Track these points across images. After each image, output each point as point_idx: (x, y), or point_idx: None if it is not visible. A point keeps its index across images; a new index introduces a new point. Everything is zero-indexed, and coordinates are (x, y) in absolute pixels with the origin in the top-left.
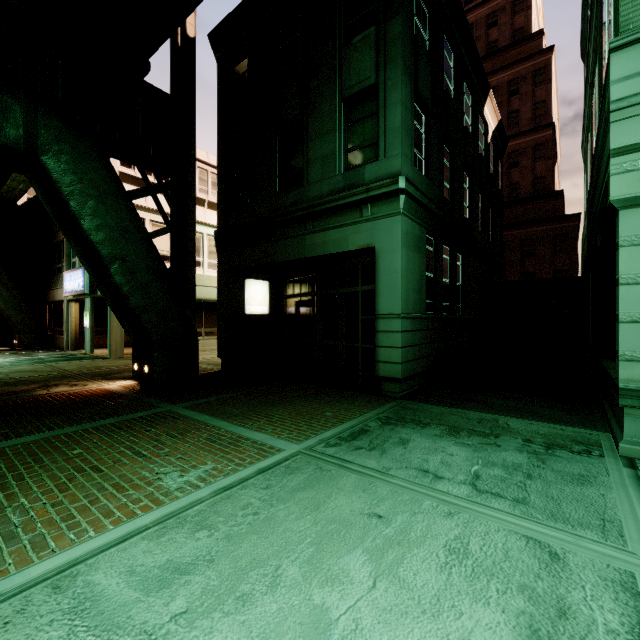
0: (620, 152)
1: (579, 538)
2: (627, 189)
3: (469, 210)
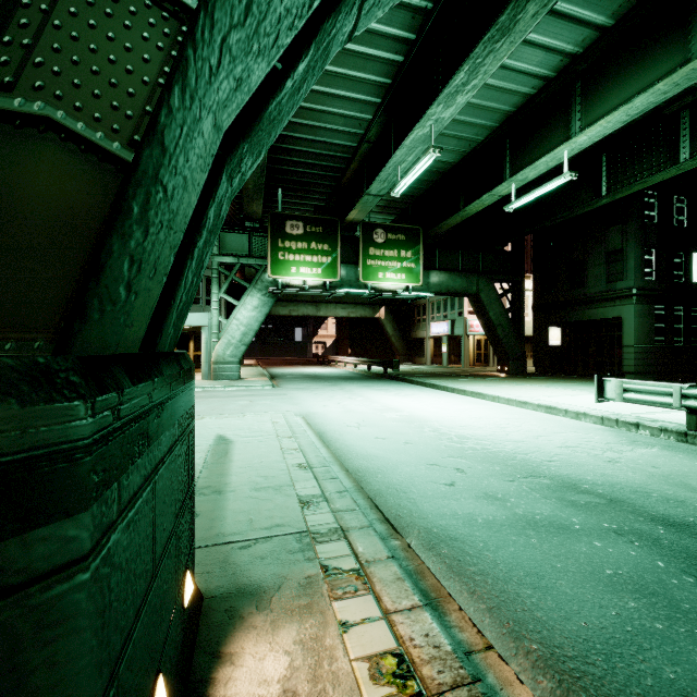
0: None
1: None
2: None
3: None
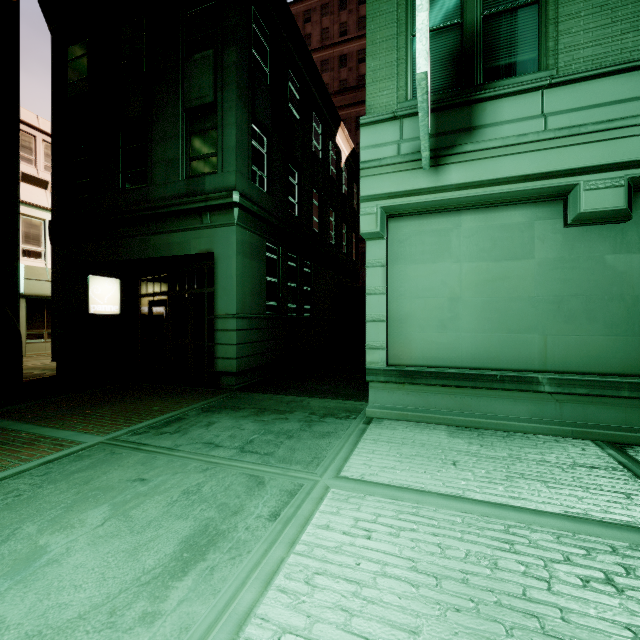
0: (365, 199)
1: (289, 470)
2: (369, 226)
3: (320, 224)
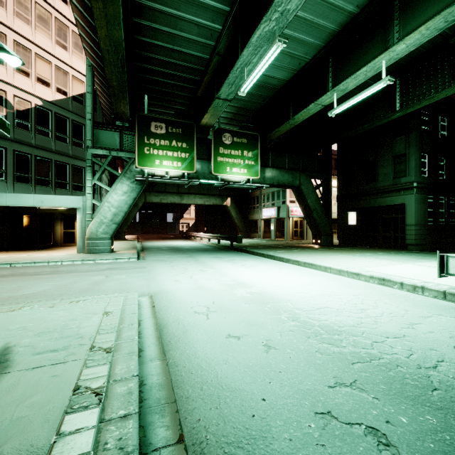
0: None
1: None
2: None
3: None
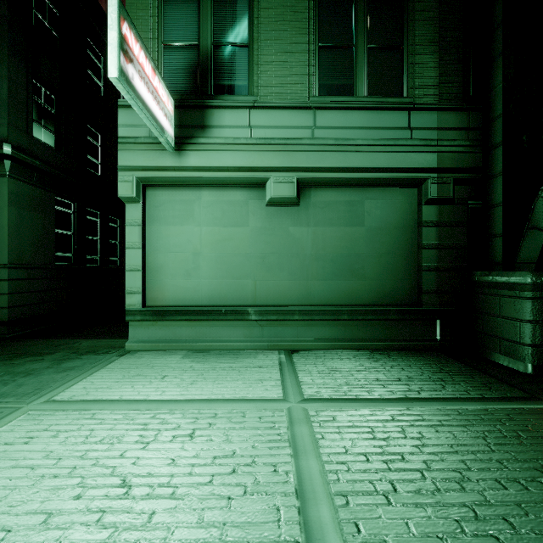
0: (123, 169)
1: None
2: (126, 192)
3: None
